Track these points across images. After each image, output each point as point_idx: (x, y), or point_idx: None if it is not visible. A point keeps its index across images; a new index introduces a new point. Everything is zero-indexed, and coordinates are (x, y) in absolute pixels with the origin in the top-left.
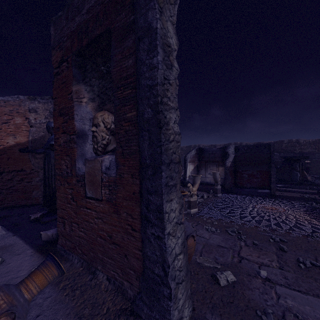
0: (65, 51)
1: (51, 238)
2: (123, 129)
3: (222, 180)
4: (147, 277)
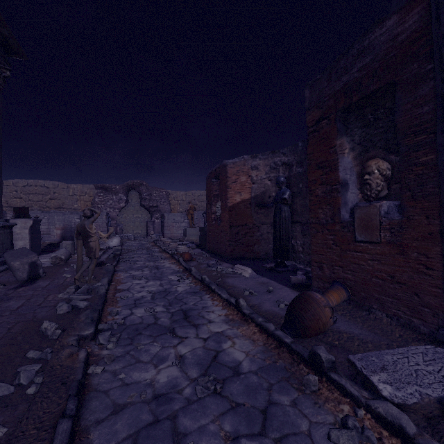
0: (325, 110)
1: (301, 282)
2: (414, 174)
3: None
4: None
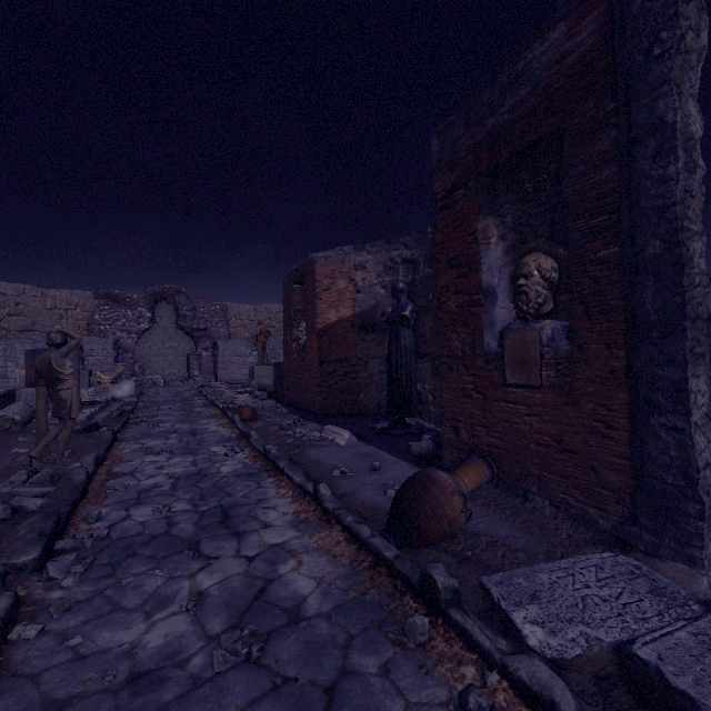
0: (462, 172)
1: (427, 452)
2: (589, 277)
3: None
4: (649, 489)
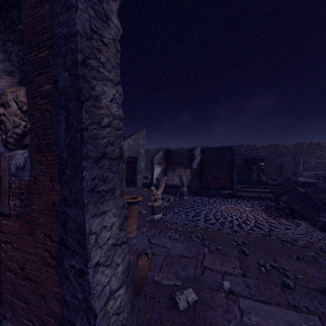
0: None
1: None
2: (39, 110)
3: (189, 182)
4: None
